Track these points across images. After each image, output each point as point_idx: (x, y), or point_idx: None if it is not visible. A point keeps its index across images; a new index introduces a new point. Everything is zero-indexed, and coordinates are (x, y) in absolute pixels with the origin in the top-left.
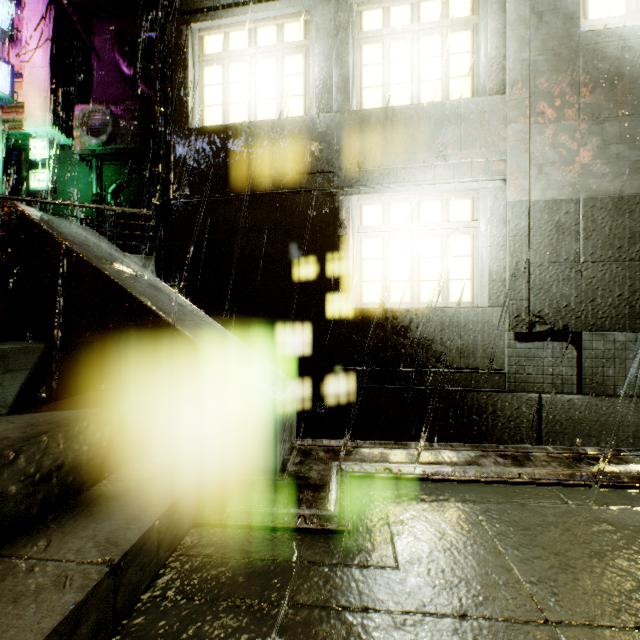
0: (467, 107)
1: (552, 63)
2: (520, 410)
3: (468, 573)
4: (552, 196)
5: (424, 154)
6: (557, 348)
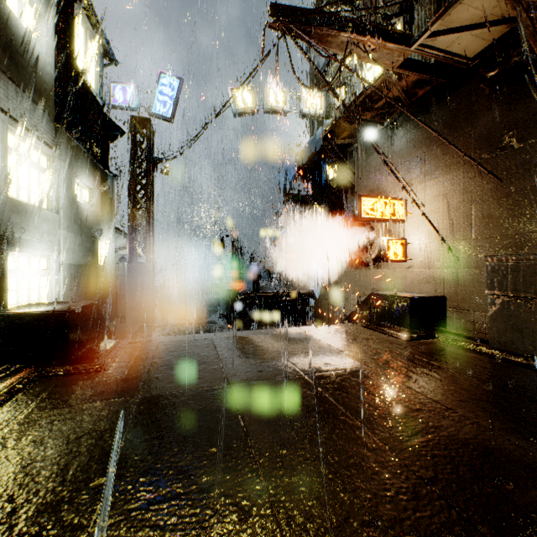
0: (51, 216)
1: (71, 208)
2: None
3: None
4: (71, 262)
5: (38, 234)
6: None
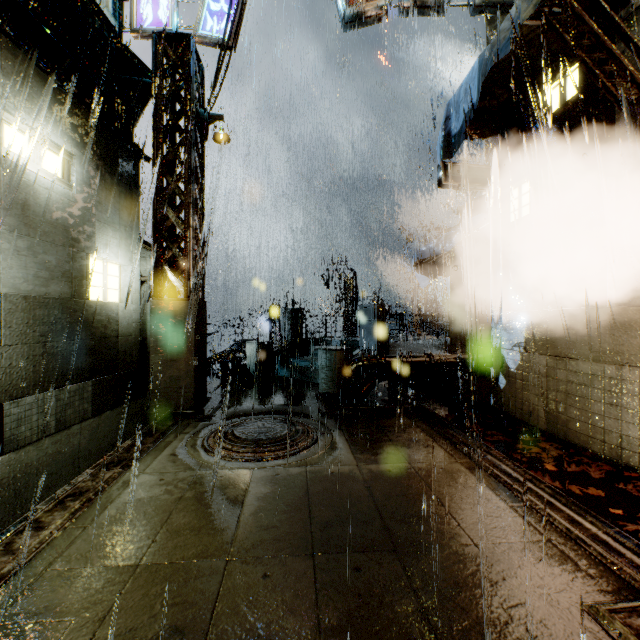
0: None
1: None
2: None
3: (101, 585)
4: None
5: None
6: None
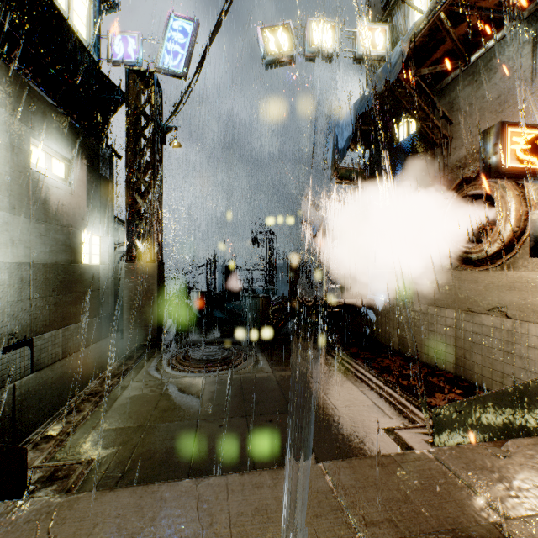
0: None
1: (20, 180)
2: (5, 398)
3: (128, 434)
4: (20, 260)
5: None
6: (23, 351)
